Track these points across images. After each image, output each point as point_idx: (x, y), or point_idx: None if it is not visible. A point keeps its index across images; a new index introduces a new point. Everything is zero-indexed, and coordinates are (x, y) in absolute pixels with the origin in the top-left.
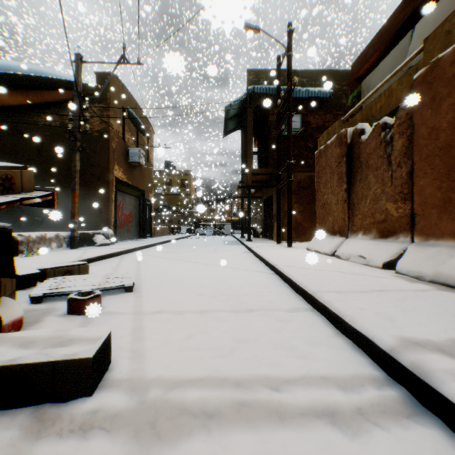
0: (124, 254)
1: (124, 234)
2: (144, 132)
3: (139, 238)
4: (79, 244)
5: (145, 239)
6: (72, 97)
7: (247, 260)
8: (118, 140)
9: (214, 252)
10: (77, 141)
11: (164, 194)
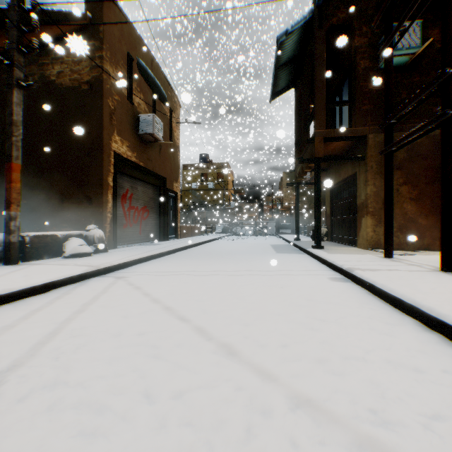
0: (91, 278)
1: (135, 235)
2: (165, 101)
3: (159, 240)
4: (29, 256)
5: (164, 242)
6: (51, 35)
7: (401, 339)
8: (120, 99)
9: (268, 278)
10: (14, 67)
11: (199, 189)
